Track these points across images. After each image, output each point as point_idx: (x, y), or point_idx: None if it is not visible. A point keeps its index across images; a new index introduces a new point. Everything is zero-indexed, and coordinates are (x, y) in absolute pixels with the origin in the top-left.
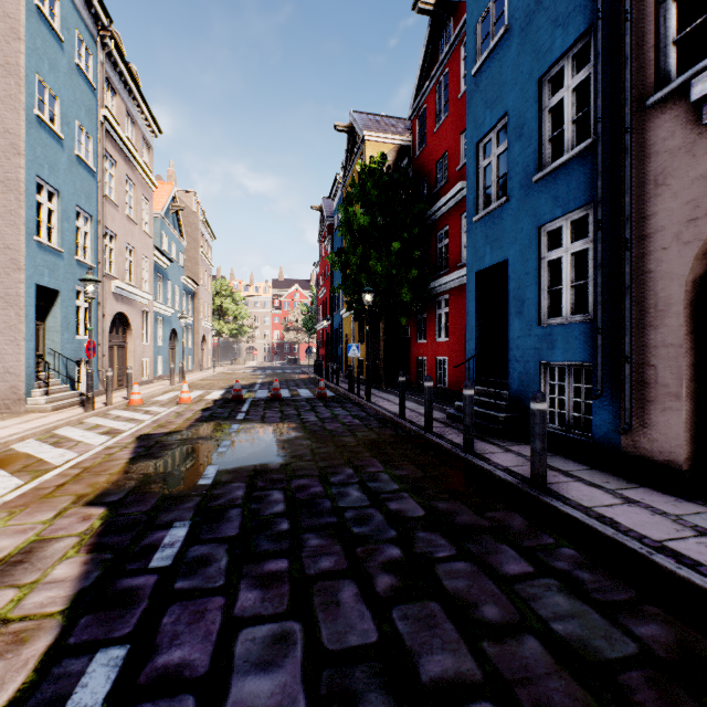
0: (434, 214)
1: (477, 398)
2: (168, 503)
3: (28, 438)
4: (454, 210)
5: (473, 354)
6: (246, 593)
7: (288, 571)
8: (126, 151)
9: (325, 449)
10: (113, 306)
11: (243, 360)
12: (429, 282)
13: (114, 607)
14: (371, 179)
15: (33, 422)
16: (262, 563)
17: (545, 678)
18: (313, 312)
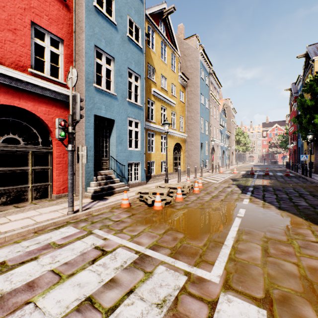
0: None
1: None
2: (246, 186)
3: (207, 176)
4: None
5: None
6: (266, 193)
7: (273, 193)
8: (214, 99)
9: (284, 185)
10: (211, 145)
11: (247, 162)
12: None
13: (246, 191)
14: (315, 82)
15: (204, 174)
16: (268, 192)
17: (315, 202)
18: (286, 138)
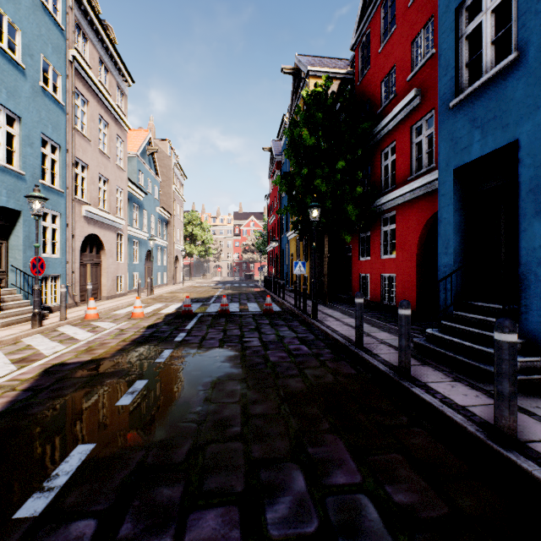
0: (379, 133)
1: (461, 327)
2: None
3: None
4: (403, 123)
5: (449, 270)
6: None
7: None
8: (98, 93)
9: (263, 405)
10: (84, 228)
11: (210, 276)
12: (374, 199)
13: None
14: (316, 104)
15: None
16: None
17: None
18: (264, 236)
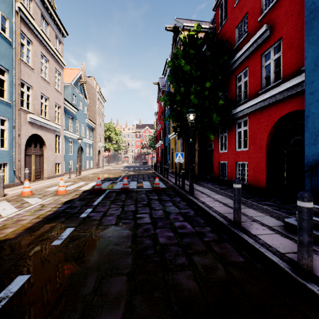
0: (235, 62)
1: None
2: None
3: None
4: (254, 53)
5: None
6: None
7: None
8: (40, 38)
9: None
10: (29, 130)
11: (121, 162)
12: (231, 109)
13: None
14: (190, 44)
15: None
16: None
17: None
18: (154, 138)
